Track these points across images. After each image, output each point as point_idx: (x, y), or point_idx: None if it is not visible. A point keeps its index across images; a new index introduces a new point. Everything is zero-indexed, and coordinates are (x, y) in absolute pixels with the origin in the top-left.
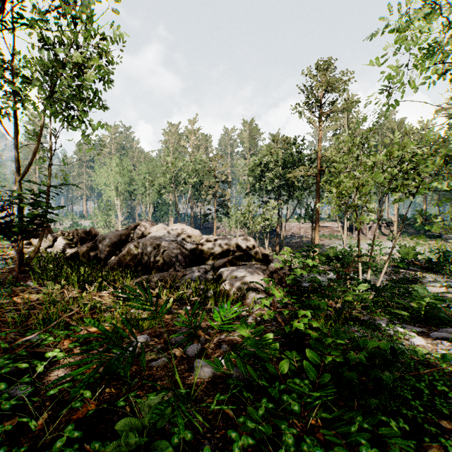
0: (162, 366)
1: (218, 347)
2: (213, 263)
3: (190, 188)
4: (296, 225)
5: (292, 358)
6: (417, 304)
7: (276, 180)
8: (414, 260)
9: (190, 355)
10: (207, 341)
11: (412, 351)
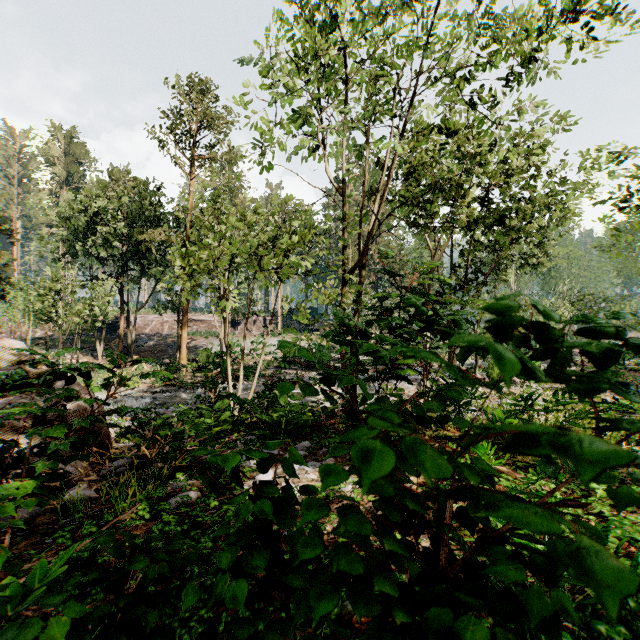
0: None
1: None
2: None
3: None
4: (158, 318)
5: None
6: (279, 417)
7: (117, 242)
8: (296, 358)
9: None
10: None
11: (191, 556)
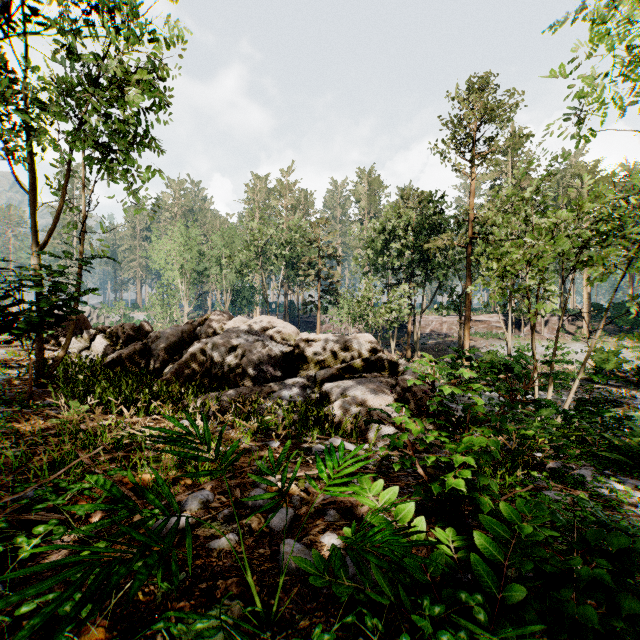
0: (227, 550)
1: (321, 514)
2: (315, 375)
3: (283, 267)
4: (437, 319)
5: (448, 543)
6: (639, 443)
7: (407, 253)
8: (615, 371)
9: (275, 529)
10: (304, 502)
11: None
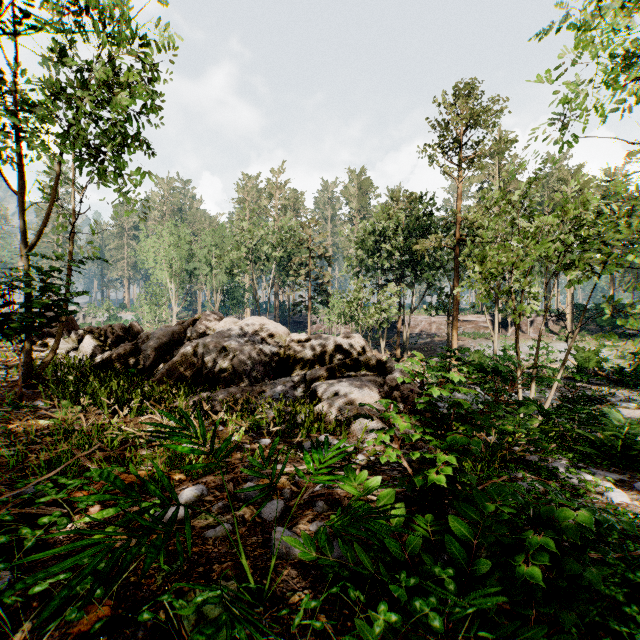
0: (222, 538)
1: (311, 506)
2: (305, 374)
3: (274, 267)
4: (426, 319)
5: (426, 527)
6: (610, 437)
7: (396, 254)
8: (596, 370)
9: (267, 519)
10: (295, 495)
11: (625, 524)
